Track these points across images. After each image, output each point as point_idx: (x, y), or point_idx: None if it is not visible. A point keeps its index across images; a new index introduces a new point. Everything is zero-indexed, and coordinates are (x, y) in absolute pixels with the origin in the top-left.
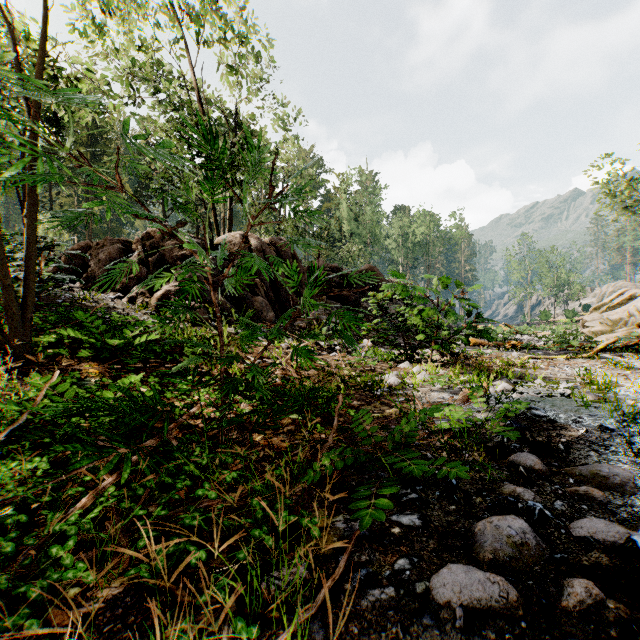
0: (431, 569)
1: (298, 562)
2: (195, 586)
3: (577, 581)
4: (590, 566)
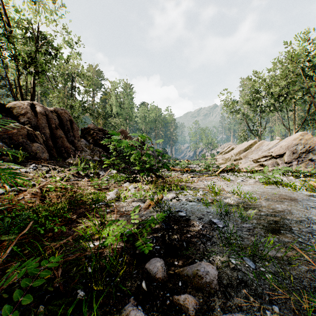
0: None
1: None
2: None
3: None
4: None
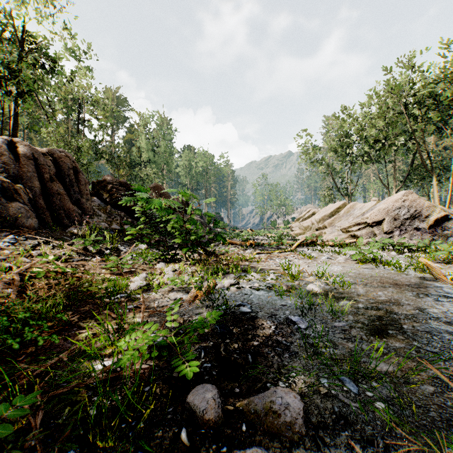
0: None
1: None
2: None
3: None
4: None
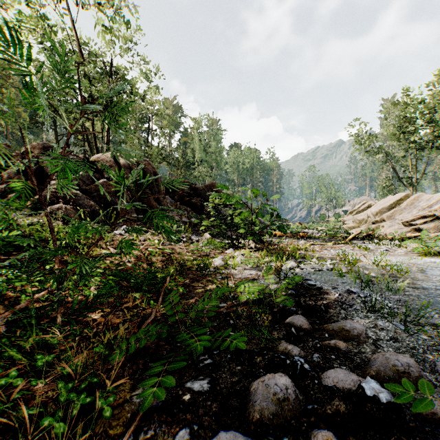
0: (207, 435)
1: None
2: None
3: (321, 433)
4: (332, 414)
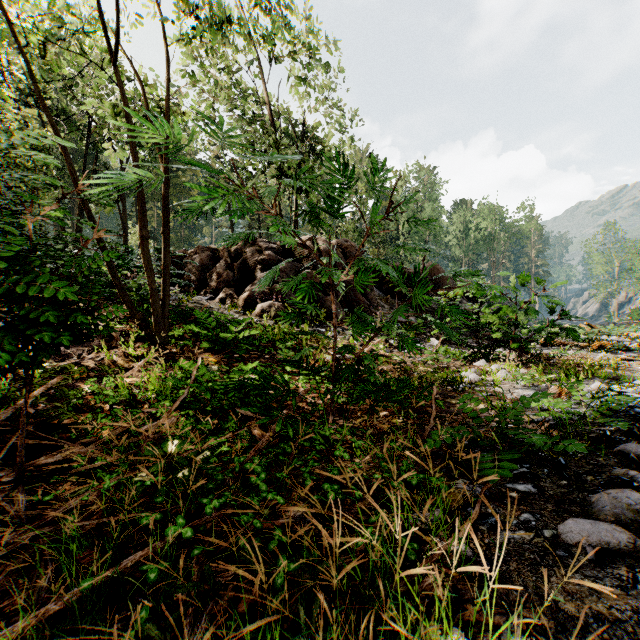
0: (554, 523)
1: (440, 503)
2: (355, 516)
3: None
4: None
